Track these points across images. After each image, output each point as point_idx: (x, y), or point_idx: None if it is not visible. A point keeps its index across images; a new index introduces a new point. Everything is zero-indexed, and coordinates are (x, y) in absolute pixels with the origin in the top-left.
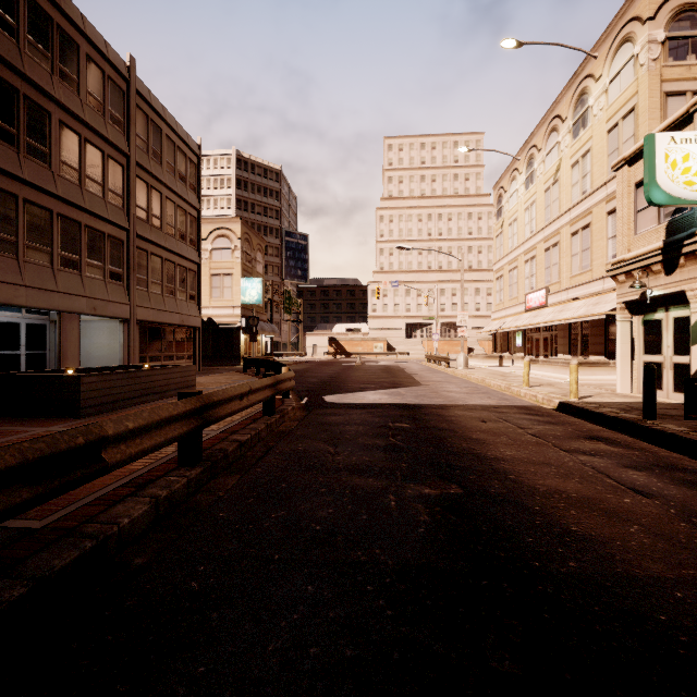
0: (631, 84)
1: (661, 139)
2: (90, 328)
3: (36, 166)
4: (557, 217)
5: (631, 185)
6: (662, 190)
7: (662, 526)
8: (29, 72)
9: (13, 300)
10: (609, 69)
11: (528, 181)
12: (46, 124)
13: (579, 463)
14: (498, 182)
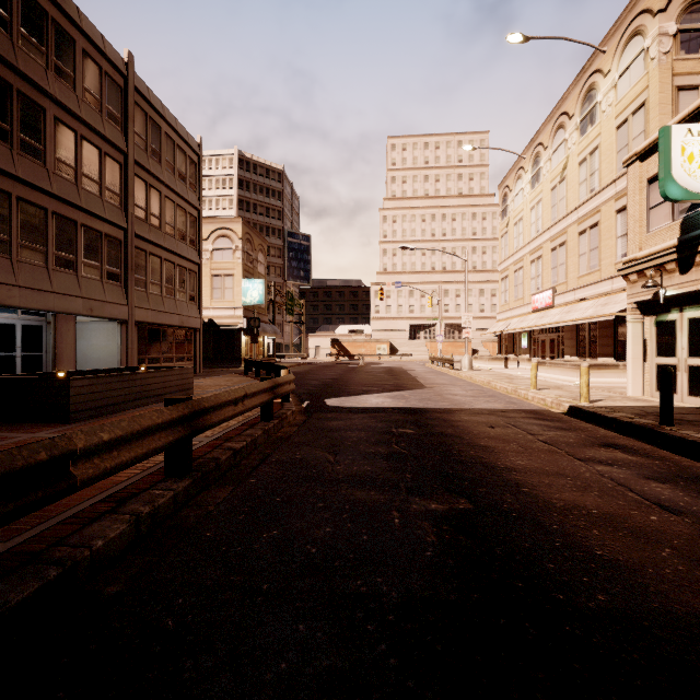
0: (641, 78)
1: (677, 132)
2: (88, 329)
3: (30, 163)
4: (563, 216)
5: (643, 181)
6: (678, 184)
7: (697, 549)
8: (23, 66)
9: (6, 300)
10: (618, 63)
11: (534, 179)
12: (40, 120)
13: (597, 474)
14: (503, 181)
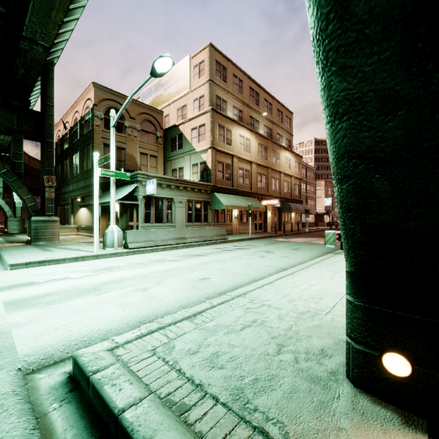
0: None
1: None
2: None
3: None
4: None
5: None
6: None
7: None
8: None
9: None
10: None
11: None
12: None
13: None
14: None
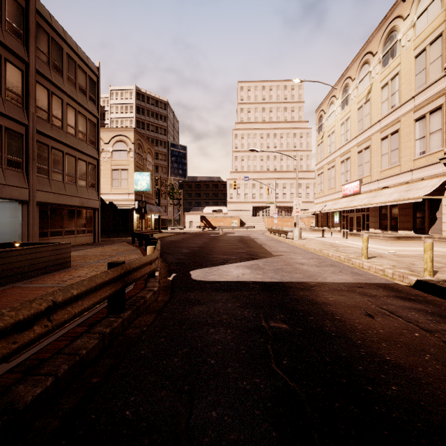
0: (438, 15)
1: None
2: None
3: None
4: (368, 127)
5: None
6: None
7: None
8: None
9: None
10: (416, 8)
11: (344, 103)
12: None
13: None
14: (319, 107)
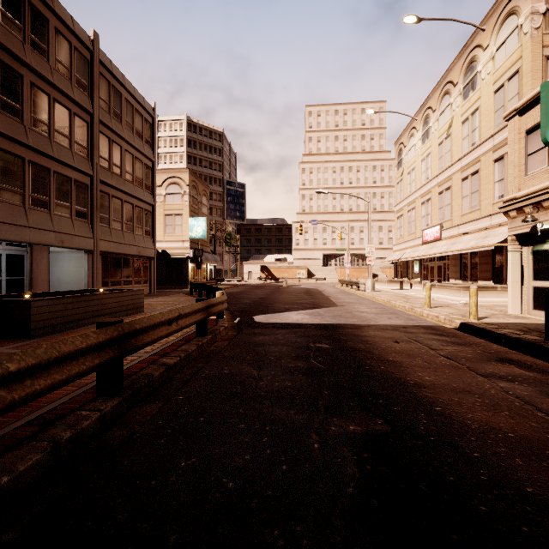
0: (515, 50)
1: None
2: (61, 258)
3: (9, 119)
4: (449, 165)
5: (521, 132)
6: None
7: None
8: (3, 39)
9: None
10: (495, 39)
11: (424, 137)
12: (18, 85)
13: (501, 391)
14: (398, 139)
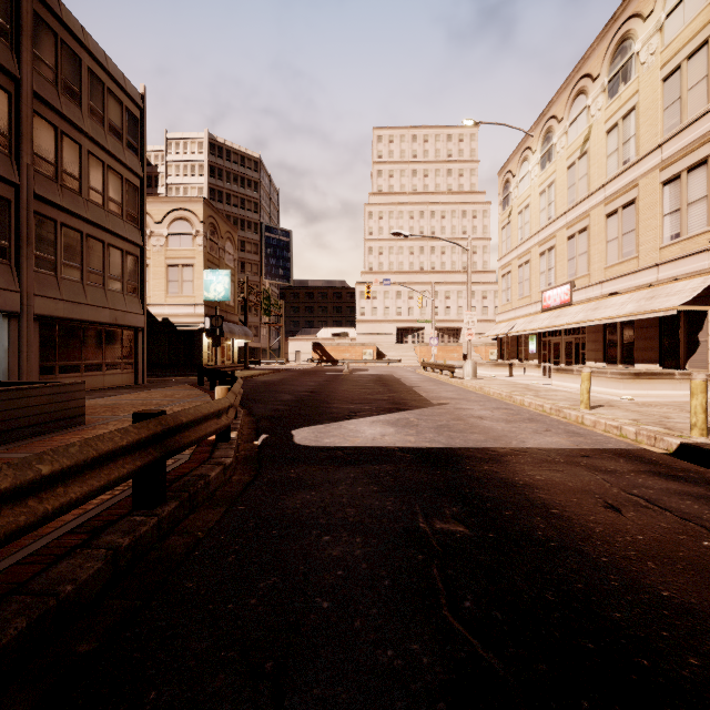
0: (701, 10)
1: None
2: None
3: None
4: (585, 196)
5: None
6: None
7: None
8: None
9: None
10: None
11: (545, 159)
12: None
13: None
14: (504, 166)
